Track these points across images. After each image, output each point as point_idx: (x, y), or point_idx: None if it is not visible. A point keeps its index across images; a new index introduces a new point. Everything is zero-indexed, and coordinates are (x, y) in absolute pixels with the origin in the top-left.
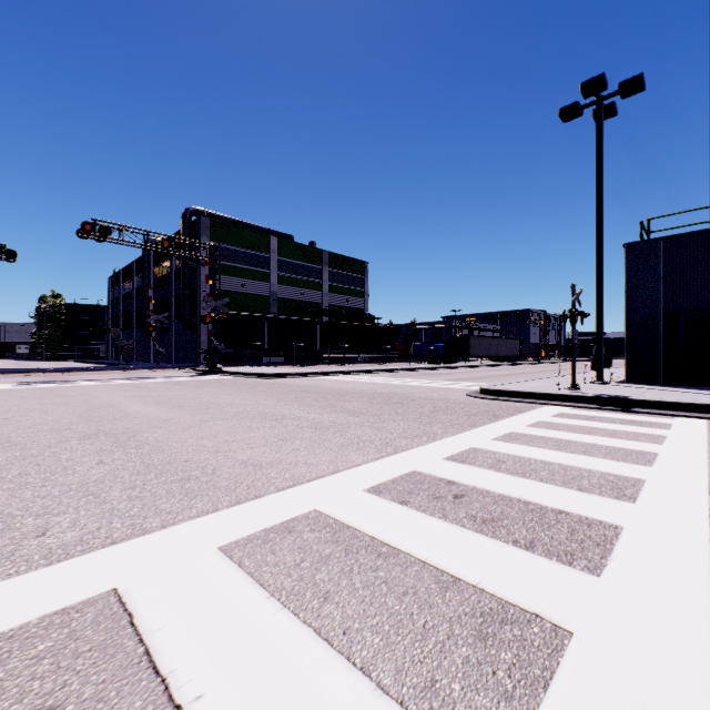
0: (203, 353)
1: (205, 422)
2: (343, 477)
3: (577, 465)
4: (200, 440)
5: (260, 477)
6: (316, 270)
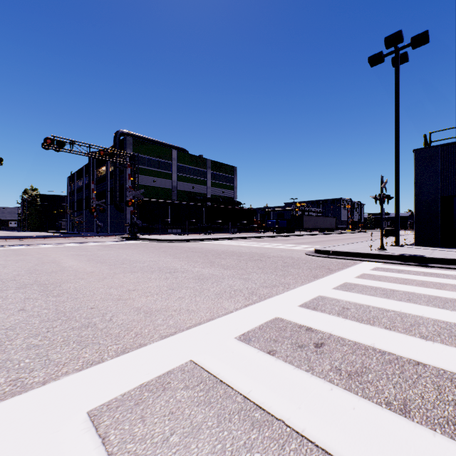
0: (128, 226)
1: (117, 274)
2: (217, 324)
3: (409, 312)
4: (108, 289)
5: (148, 324)
6: (202, 172)
